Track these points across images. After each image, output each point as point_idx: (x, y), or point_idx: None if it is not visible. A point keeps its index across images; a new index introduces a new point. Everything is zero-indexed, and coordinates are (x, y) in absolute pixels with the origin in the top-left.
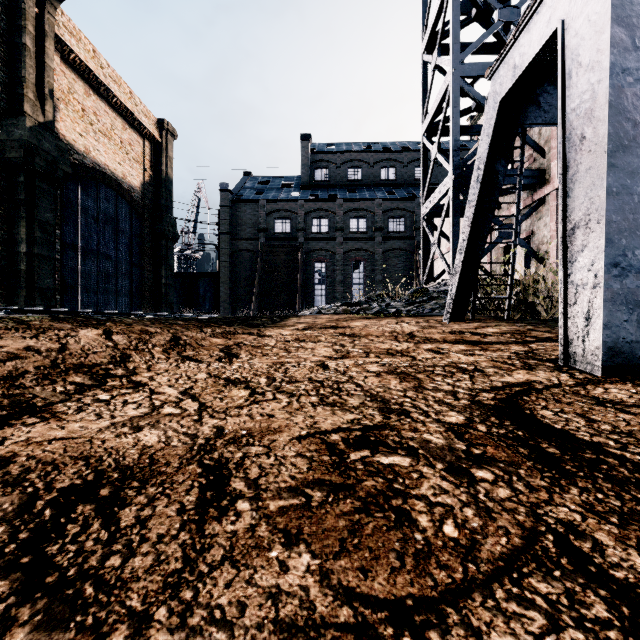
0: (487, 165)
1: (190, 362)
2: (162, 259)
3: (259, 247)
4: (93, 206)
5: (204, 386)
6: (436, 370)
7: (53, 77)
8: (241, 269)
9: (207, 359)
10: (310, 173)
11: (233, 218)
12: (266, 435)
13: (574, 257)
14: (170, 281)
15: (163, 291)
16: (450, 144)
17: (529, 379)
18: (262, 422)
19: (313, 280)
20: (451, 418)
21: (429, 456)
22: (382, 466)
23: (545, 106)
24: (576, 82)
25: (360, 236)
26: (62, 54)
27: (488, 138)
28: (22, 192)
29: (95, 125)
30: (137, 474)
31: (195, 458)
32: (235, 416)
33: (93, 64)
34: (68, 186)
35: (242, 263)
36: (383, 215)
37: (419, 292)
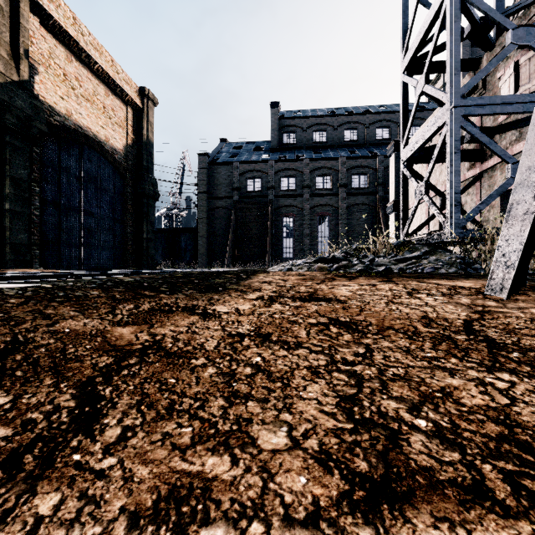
0: None
1: None
2: (143, 215)
3: (233, 204)
4: (75, 166)
5: None
6: None
7: (29, 38)
8: (217, 224)
9: None
10: (279, 137)
11: (210, 179)
12: None
13: None
14: (151, 236)
15: (144, 245)
16: (447, 67)
17: None
18: None
19: (282, 234)
20: None
21: None
22: None
23: None
24: None
25: (325, 192)
26: (41, 19)
27: None
28: None
29: (77, 90)
30: None
31: None
32: None
33: (73, 30)
34: (49, 146)
35: (218, 219)
36: (347, 172)
37: (403, 245)
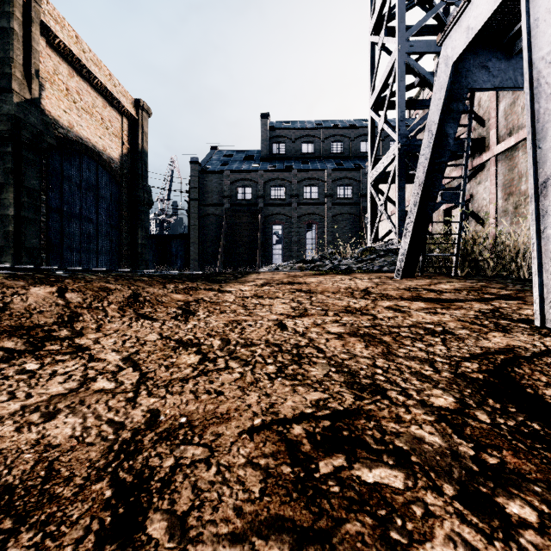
0: (439, 127)
1: (144, 320)
2: (138, 222)
3: (224, 212)
4: (76, 175)
5: (151, 350)
6: (402, 331)
7: (39, 59)
8: (208, 231)
9: (163, 317)
10: (269, 147)
11: (201, 186)
12: (210, 425)
13: (549, 210)
14: (145, 241)
15: (139, 250)
16: (397, 115)
17: (510, 344)
18: (207, 403)
19: (271, 241)
20: (438, 400)
21: (428, 469)
22: (366, 489)
23: (494, 71)
24: (545, 29)
25: (312, 202)
26: (48, 39)
27: (440, 101)
28: (10, 161)
29: (78, 103)
30: (17, 502)
31: (109, 468)
32: (177, 393)
33: (76, 48)
34: (53, 157)
35: (209, 226)
36: (333, 183)
37: (367, 251)
